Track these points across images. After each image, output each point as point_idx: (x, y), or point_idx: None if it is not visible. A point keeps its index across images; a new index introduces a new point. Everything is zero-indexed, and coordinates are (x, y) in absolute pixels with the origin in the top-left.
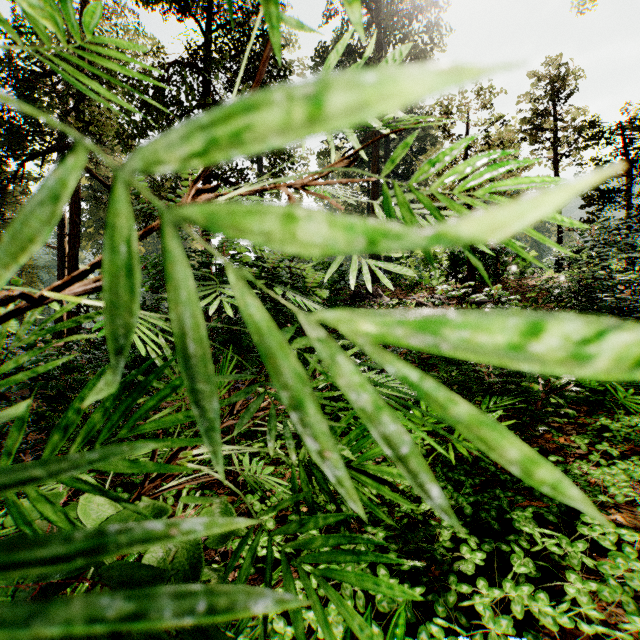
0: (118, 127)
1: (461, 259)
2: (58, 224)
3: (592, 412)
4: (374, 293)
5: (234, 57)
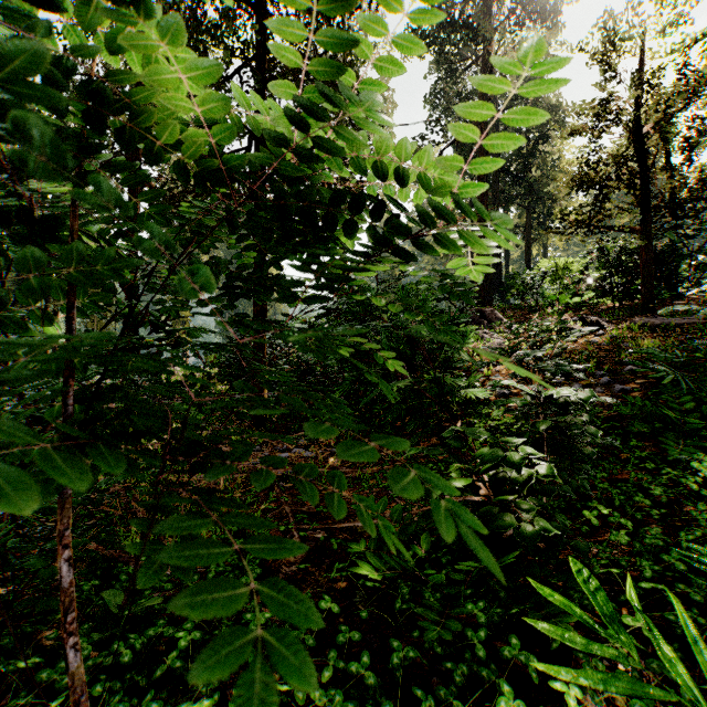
0: None
1: (621, 265)
2: None
3: None
4: (489, 316)
5: None
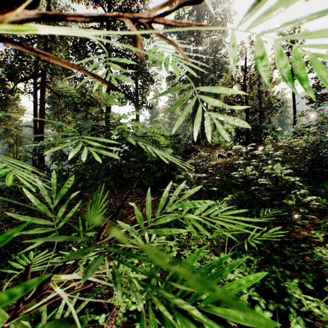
0: None
1: (242, 132)
2: (34, 115)
3: (320, 216)
4: (196, 150)
5: (122, 26)
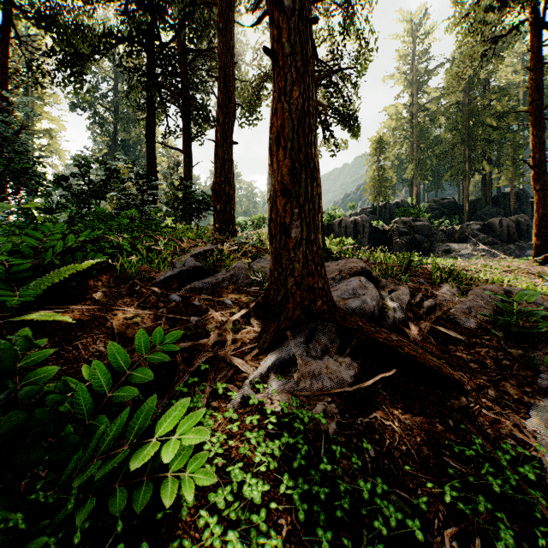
0: None
1: None
2: None
3: None
4: None
5: None
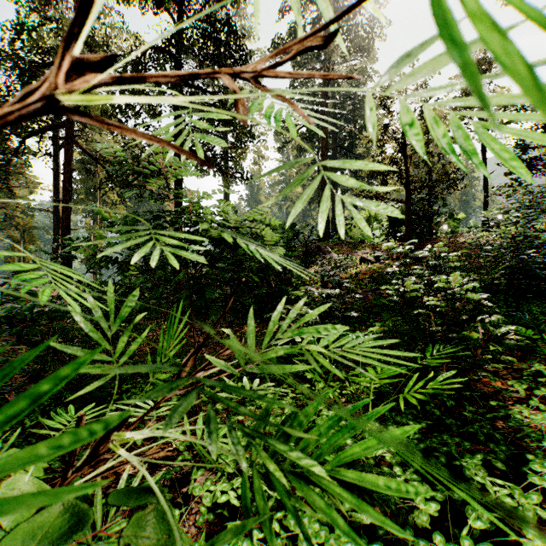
0: (103, 108)
1: (399, 220)
2: (54, 191)
3: (524, 357)
4: (323, 250)
5: (202, 45)
